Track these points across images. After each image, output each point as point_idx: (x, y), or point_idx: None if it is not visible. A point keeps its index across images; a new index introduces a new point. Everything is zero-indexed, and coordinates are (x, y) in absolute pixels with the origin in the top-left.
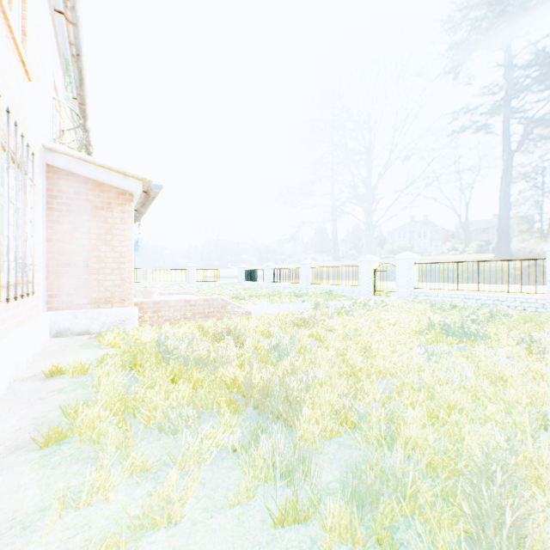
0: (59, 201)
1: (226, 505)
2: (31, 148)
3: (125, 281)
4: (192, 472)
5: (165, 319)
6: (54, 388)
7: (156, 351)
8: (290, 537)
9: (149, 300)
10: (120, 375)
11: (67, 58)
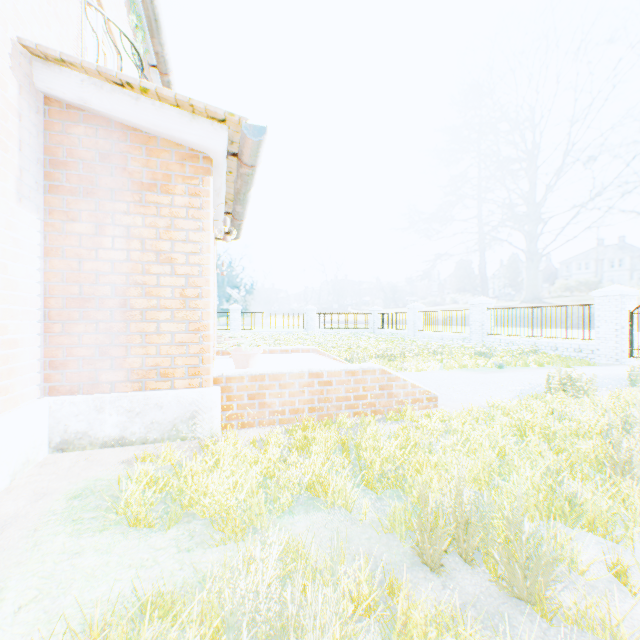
0: (70, 173)
1: None
2: None
3: (196, 334)
4: None
5: (272, 411)
6: None
7: None
8: None
9: (241, 372)
10: None
11: None
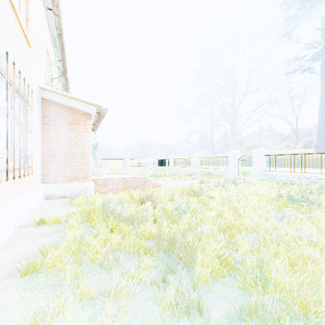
0: (49, 119)
1: None
2: (31, 88)
3: (86, 166)
4: (120, 301)
5: (110, 189)
6: (40, 232)
7: (103, 210)
8: None
9: (100, 177)
10: (79, 226)
11: (55, 36)
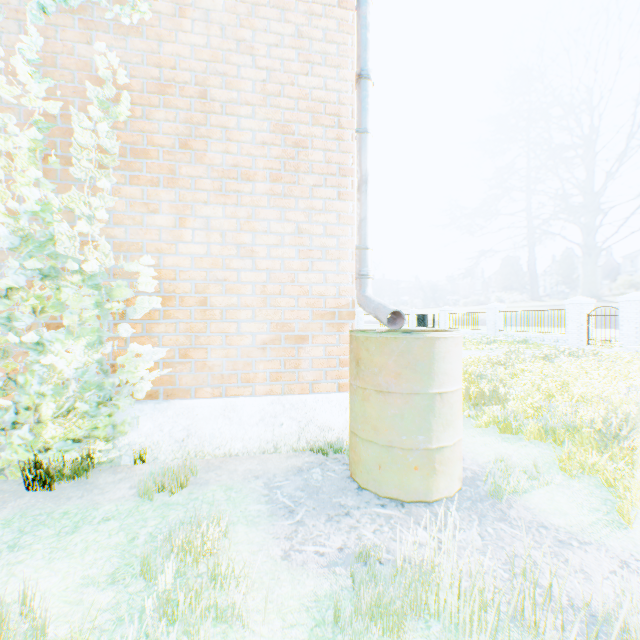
0: None
1: (473, 427)
2: None
3: None
4: None
5: None
6: None
7: None
8: (508, 436)
9: None
10: None
11: None
